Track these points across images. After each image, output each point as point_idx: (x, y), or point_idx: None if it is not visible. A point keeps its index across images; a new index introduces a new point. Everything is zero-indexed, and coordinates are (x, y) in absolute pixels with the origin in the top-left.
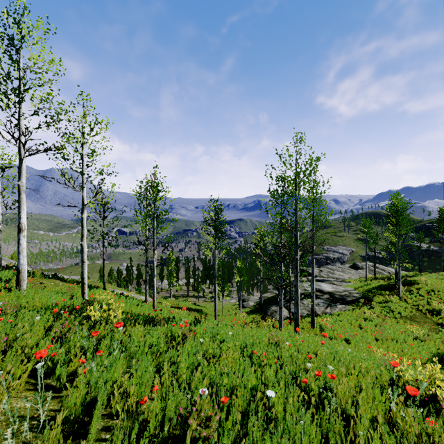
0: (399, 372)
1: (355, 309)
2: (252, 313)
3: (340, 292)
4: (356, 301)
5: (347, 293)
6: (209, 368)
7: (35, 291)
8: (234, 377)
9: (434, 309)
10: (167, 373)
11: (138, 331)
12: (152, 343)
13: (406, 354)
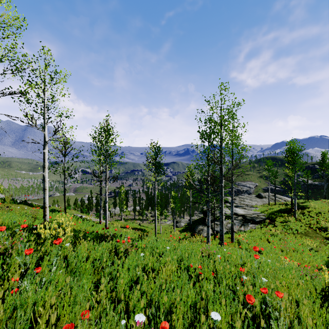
0: None
1: (263, 227)
2: (184, 231)
3: (251, 214)
4: (262, 221)
5: (256, 215)
6: (149, 281)
7: (1, 213)
8: (174, 294)
9: (322, 227)
10: (105, 290)
11: (84, 247)
12: (97, 258)
13: (305, 262)
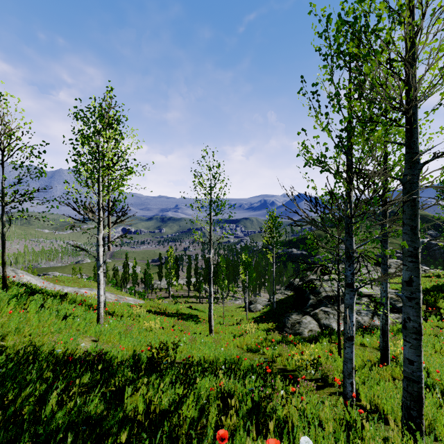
0: None
1: None
2: (263, 321)
3: None
4: None
5: (394, 296)
6: None
7: None
8: None
9: None
10: None
11: None
12: None
13: None
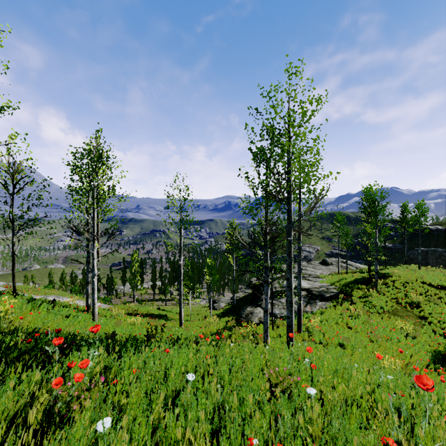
0: None
1: (336, 306)
2: (224, 315)
3: (318, 288)
4: (334, 297)
5: (325, 288)
6: None
7: None
8: None
9: (413, 302)
10: None
11: None
12: None
13: (406, 357)
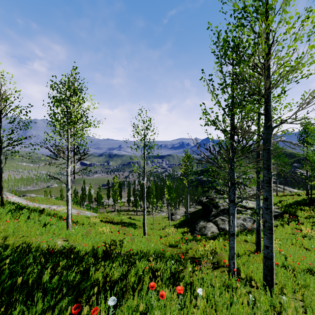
0: None
1: (284, 225)
2: (180, 226)
3: None
4: (279, 216)
5: None
6: None
7: None
8: None
9: None
10: None
11: None
12: None
13: None
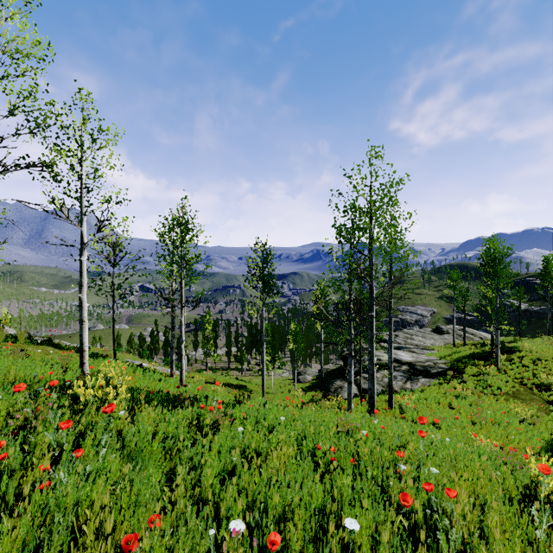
0: (539, 478)
1: (442, 384)
2: (311, 389)
3: (423, 362)
4: (442, 373)
5: (432, 363)
6: (251, 472)
7: (12, 360)
8: (289, 491)
9: (542, 383)
10: (183, 485)
11: (148, 416)
12: (168, 435)
13: (512, 442)
